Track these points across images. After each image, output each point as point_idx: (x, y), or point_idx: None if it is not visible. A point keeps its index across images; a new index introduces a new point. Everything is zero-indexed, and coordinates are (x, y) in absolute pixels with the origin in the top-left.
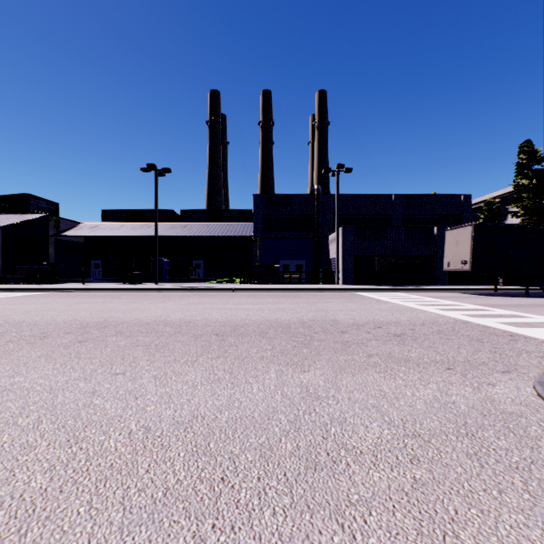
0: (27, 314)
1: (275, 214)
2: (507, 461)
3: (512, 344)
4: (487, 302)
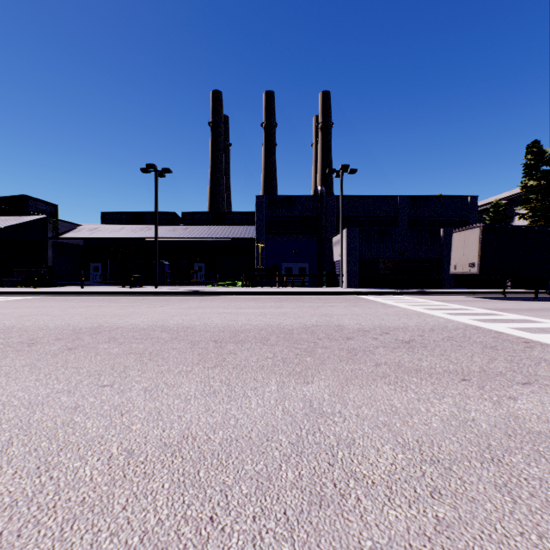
0: (19, 318)
1: (278, 216)
2: (543, 494)
3: (529, 352)
4: (496, 306)
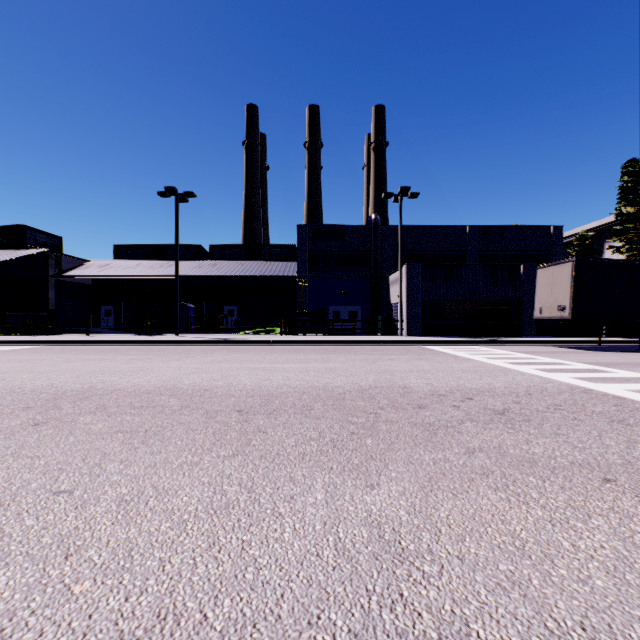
0: None
1: (324, 250)
2: None
3: None
4: (597, 359)
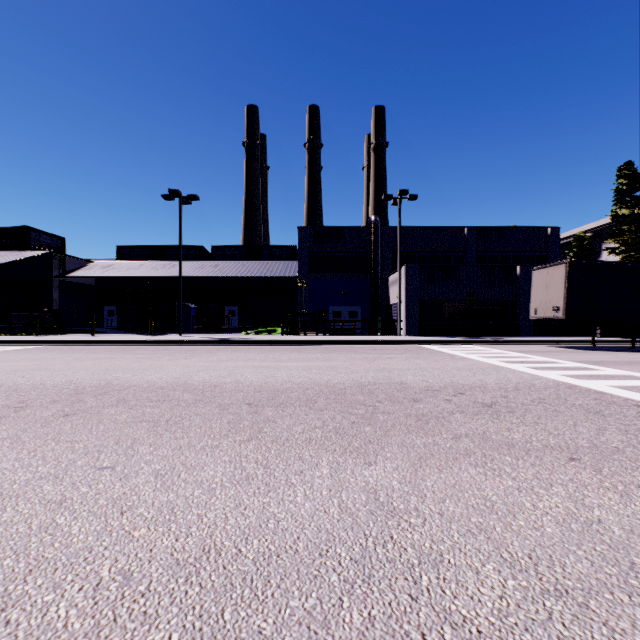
0: (11, 374)
1: (324, 251)
2: None
3: None
4: (588, 358)
